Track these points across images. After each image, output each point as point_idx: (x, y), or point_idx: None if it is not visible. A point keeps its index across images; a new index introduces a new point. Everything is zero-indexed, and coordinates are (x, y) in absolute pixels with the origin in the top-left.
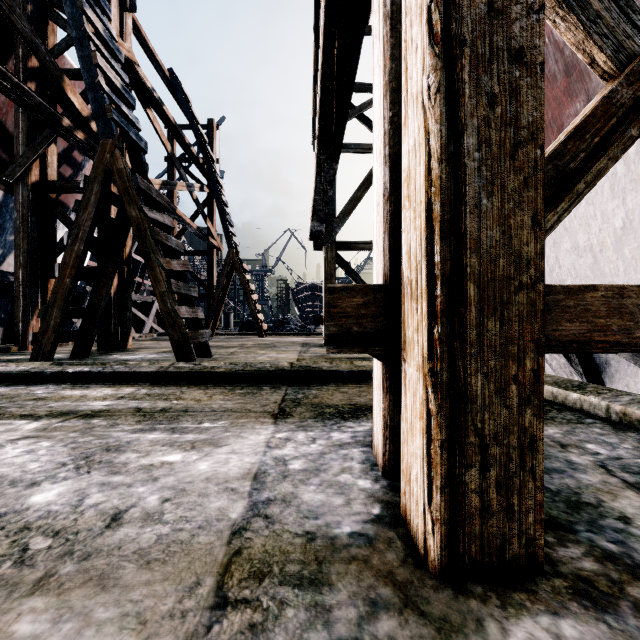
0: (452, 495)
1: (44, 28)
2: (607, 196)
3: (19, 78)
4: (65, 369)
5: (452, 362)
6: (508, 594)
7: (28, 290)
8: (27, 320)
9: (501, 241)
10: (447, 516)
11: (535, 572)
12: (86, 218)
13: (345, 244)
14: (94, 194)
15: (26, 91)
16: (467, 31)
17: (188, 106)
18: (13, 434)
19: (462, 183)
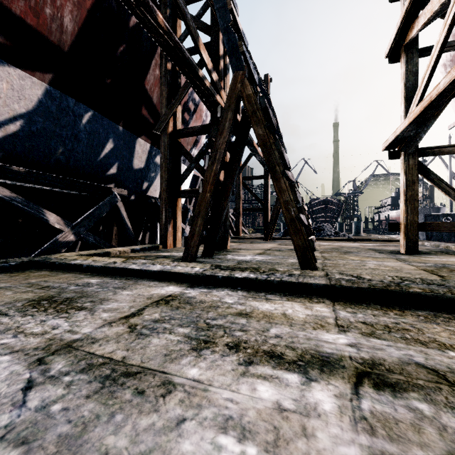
0: None
1: (175, 25)
2: None
3: (162, 62)
4: (232, 274)
5: None
6: None
7: (167, 206)
8: (167, 227)
9: None
10: None
11: None
12: (222, 142)
13: (426, 149)
14: (228, 121)
15: (181, 48)
16: None
17: (254, 66)
18: (332, 432)
19: None
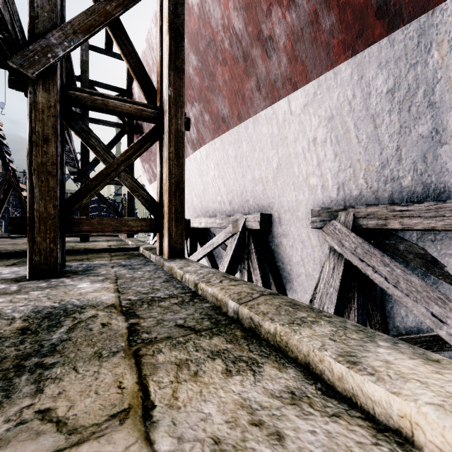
0: (32, 262)
1: None
2: (198, 176)
3: None
4: None
5: (32, 234)
6: (42, 278)
7: None
8: None
9: (45, 210)
10: (31, 266)
11: (54, 276)
12: None
13: None
14: None
15: None
16: (36, 167)
17: None
18: None
19: (35, 198)
